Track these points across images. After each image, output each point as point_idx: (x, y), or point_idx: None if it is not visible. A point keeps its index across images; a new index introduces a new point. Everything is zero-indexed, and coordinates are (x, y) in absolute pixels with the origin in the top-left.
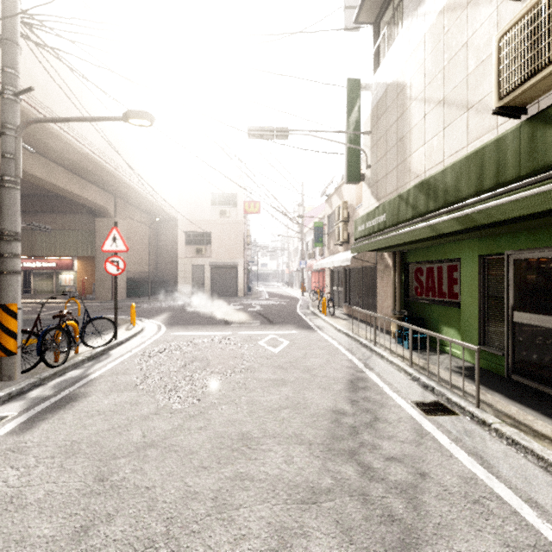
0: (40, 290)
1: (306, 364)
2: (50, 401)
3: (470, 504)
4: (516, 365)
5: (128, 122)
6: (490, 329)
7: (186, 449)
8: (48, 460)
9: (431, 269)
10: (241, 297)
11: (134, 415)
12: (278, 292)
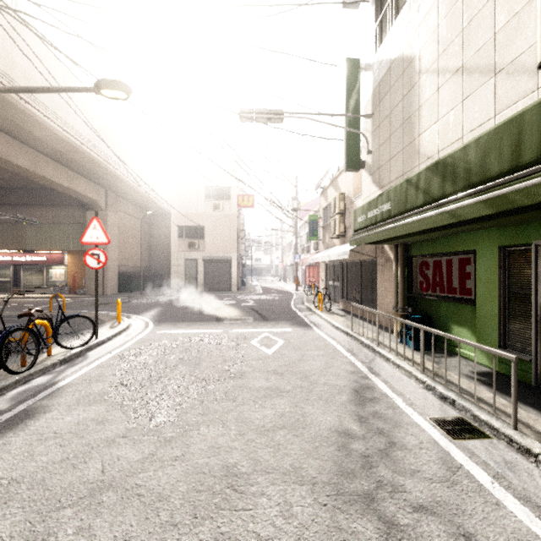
0: (30, 284)
1: (304, 368)
2: (1, 418)
3: None
4: None
5: (100, 93)
6: (512, 330)
7: (154, 493)
8: None
9: (439, 262)
10: (234, 291)
11: (97, 438)
12: (272, 287)
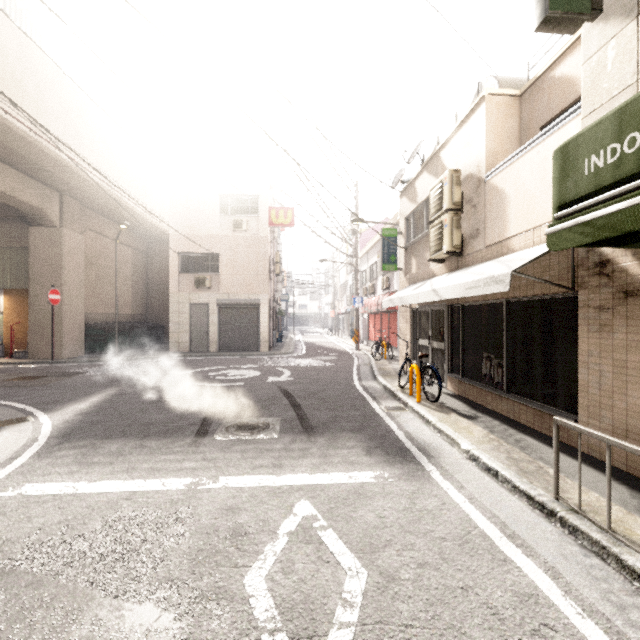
0: None
1: None
2: None
3: None
4: None
5: None
6: None
7: None
8: None
9: None
10: (264, 351)
11: None
12: (320, 343)
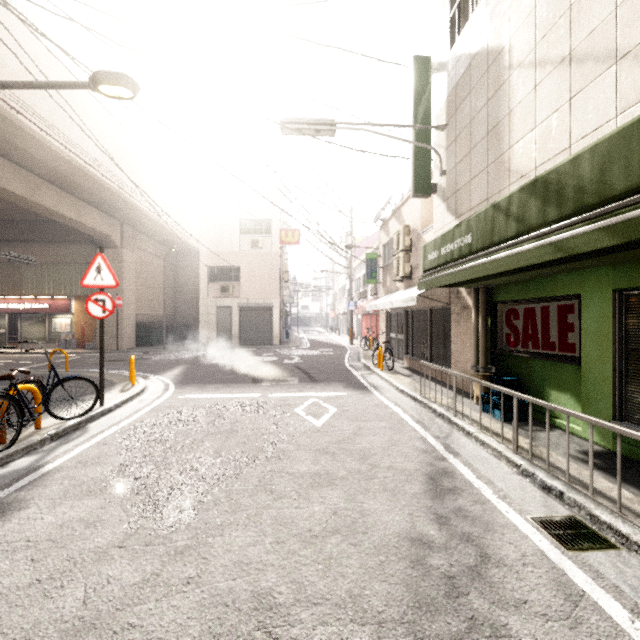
0: (30, 337)
1: (362, 445)
2: None
3: None
4: None
5: (98, 90)
6: (631, 398)
7: (153, 638)
8: None
9: (532, 310)
10: (276, 345)
11: (84, 548)
12: (321, 340)
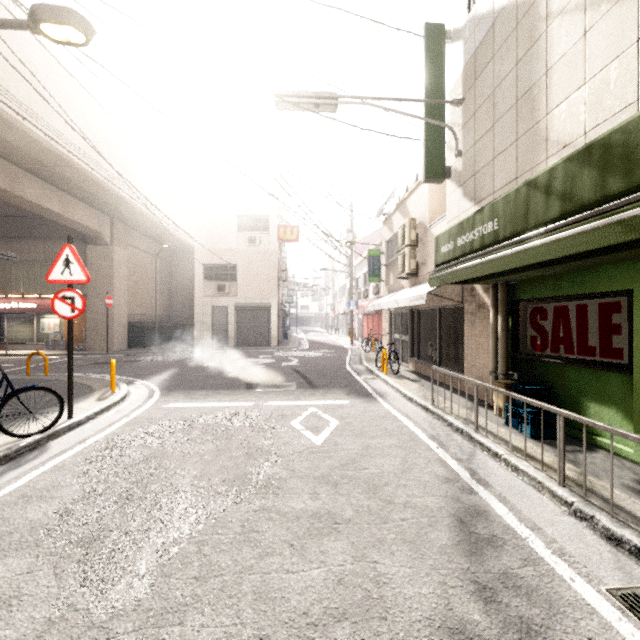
0: (17, 338)
1: (370, 471)
2: None
3: None
4: None
5: (40, 30)
6: None
7: None
8: None
9: (564, 309)
10: (274, 346)
11: None
12: (321, 340)
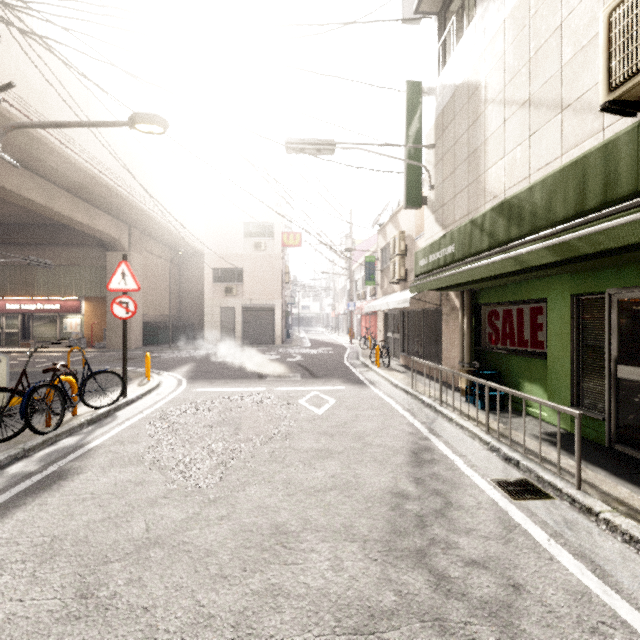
0: (42, 336)
1: (357, 429)
2: (33, 479)
3: (587, 635)
4: (620, 432)
5: (134, 127)
6: (585, 387)
7: (202, 549)
8: (17, 565)
9: (509, 312)
10: (278, 344)
11: (137, 499)
12: (322, 339)
